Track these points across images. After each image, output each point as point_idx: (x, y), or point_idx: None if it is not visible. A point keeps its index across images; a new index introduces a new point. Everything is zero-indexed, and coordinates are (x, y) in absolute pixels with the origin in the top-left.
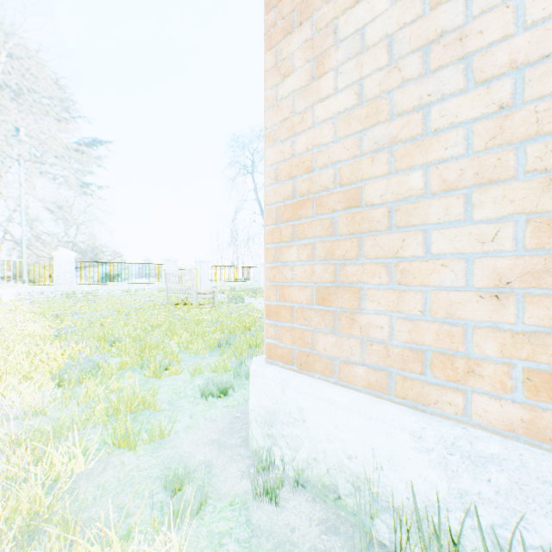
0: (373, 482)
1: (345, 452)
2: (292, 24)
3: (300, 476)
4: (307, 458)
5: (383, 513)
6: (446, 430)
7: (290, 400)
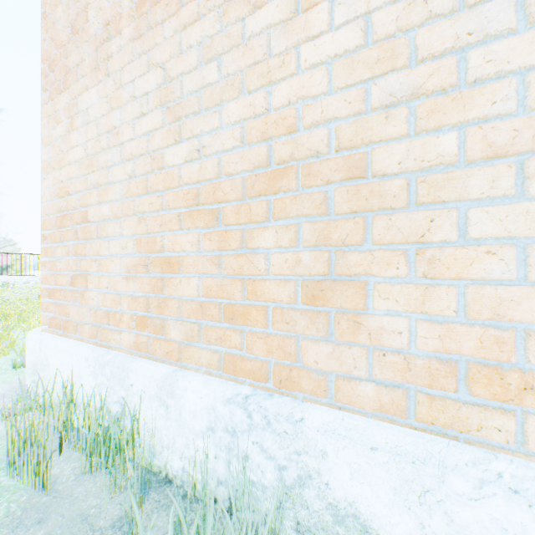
0: (74, 393)
1: (64, 379)
2: (60, 86)
3: (47, 403)
4: (50, 390)
5: (77, 410)
6: (98, 353)
7: (43, 353)
